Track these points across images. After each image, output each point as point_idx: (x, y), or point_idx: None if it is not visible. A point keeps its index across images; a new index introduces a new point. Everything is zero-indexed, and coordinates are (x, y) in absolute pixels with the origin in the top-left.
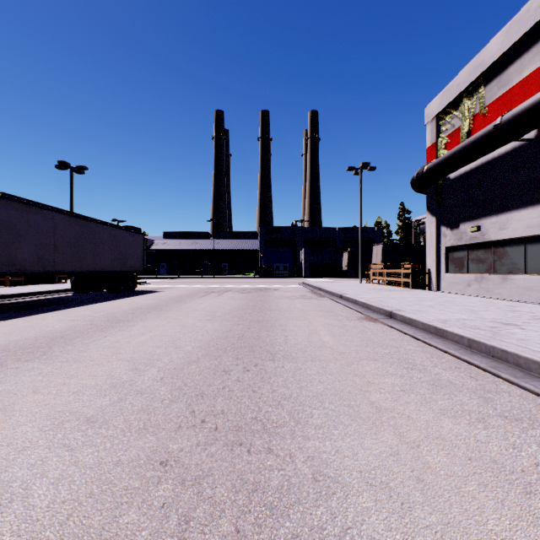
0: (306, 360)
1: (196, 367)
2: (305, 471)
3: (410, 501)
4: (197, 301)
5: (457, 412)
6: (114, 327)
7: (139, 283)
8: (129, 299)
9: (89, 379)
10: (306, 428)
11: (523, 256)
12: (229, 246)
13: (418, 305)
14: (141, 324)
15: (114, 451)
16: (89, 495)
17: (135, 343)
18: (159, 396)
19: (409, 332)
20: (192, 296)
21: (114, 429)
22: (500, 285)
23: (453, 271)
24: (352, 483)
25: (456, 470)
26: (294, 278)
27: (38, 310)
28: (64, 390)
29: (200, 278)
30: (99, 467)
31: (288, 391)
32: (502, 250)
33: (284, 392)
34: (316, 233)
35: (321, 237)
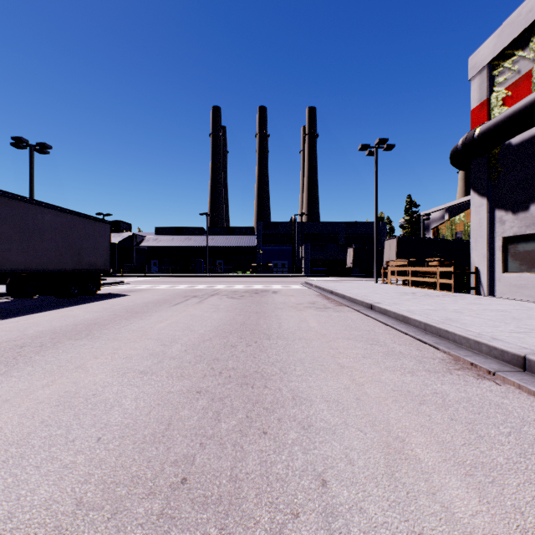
0: None
1: None
2: None
3: None
4: (162, 314)
5: None
6: None
7: (115, 283)
8: (69, 309)
9: None
10: None
11: None
12: (224, 242)
13: None
14: None
15: None
16: None
17: None
18: None
19: None
20: (162, 304)
21: None
22: None
23: (516, 269)
24: None
25: None
26: (293, 276)
27: None
28: None
29: (191, 277)
30: None
31: None
32: None
33: None
34: (317, 228)
35: (322, 233)
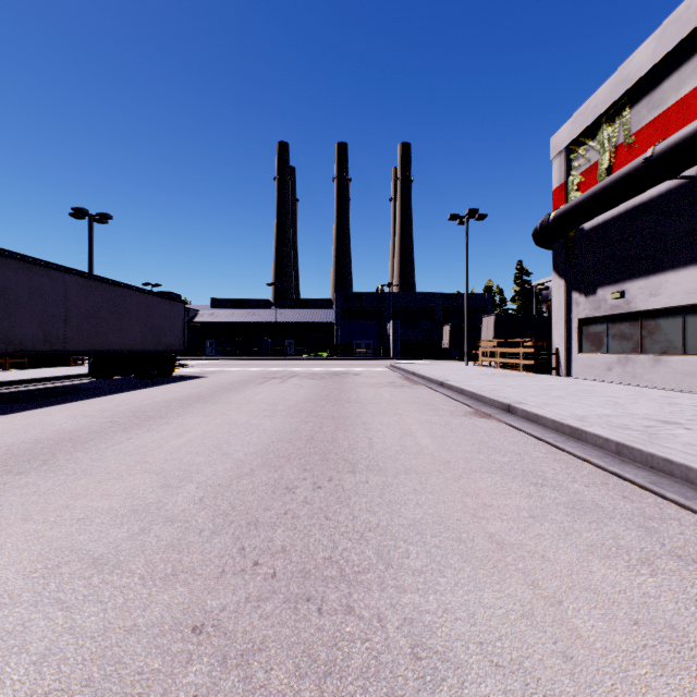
0: (398, 473)
1: (248, 482)
2: (400, 642)
3: (556, 693)
4: (254, 390)
5: (611, 549)
6: (141, 426)
7: (179, 365)
8: (164, 387)
9: (102, 500)
10: (401, 574)
11: (682, 330)
12: (295, 318)
13: (545, 396)
14: (177, 421)
15: (127, 611)
16: (86, 683)
17: (168, 448)
18: (197, 526)
19: (535, 432)
20: (247, 383)
21: (130, 575)
22: (651, 369)
23: (588, 350)
24: (469, 663)
25: (619, 641)
26: (379, 359)
27: (43, 403)
28: (66, 516)
29: (258, 360)
30: (104, 635)
31: (375, 517)
32: (653, 323)
33: (369, 520)
34: (409, 301)
35: (415, 306)
